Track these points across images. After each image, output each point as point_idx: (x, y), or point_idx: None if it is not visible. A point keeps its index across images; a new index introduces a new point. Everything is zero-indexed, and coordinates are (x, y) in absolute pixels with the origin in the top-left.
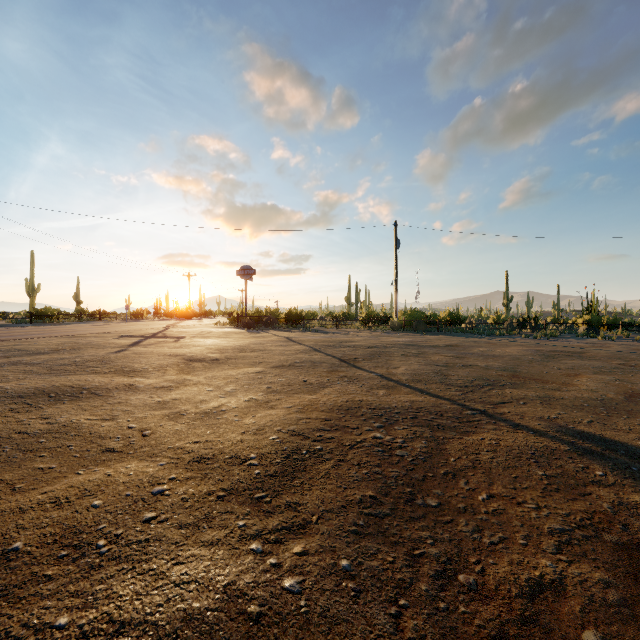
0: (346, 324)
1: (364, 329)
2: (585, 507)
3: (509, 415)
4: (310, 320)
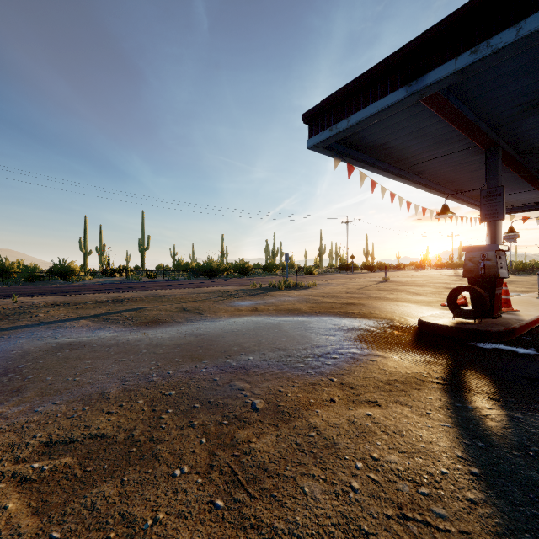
0: None
1: None
2: None
3: None
4: None
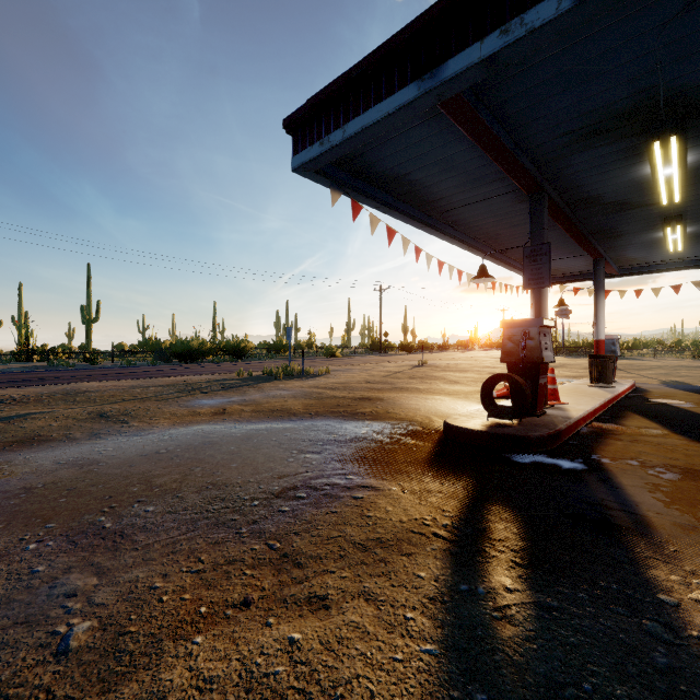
0: (666, 354)
1: (685, 358)
2: (637, 382)
3: (661, 379)
4: (631, 350)
